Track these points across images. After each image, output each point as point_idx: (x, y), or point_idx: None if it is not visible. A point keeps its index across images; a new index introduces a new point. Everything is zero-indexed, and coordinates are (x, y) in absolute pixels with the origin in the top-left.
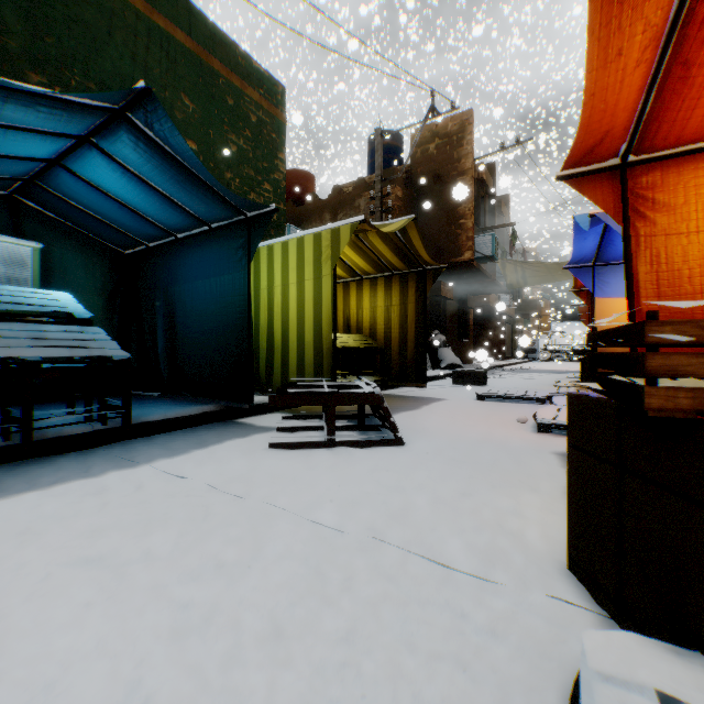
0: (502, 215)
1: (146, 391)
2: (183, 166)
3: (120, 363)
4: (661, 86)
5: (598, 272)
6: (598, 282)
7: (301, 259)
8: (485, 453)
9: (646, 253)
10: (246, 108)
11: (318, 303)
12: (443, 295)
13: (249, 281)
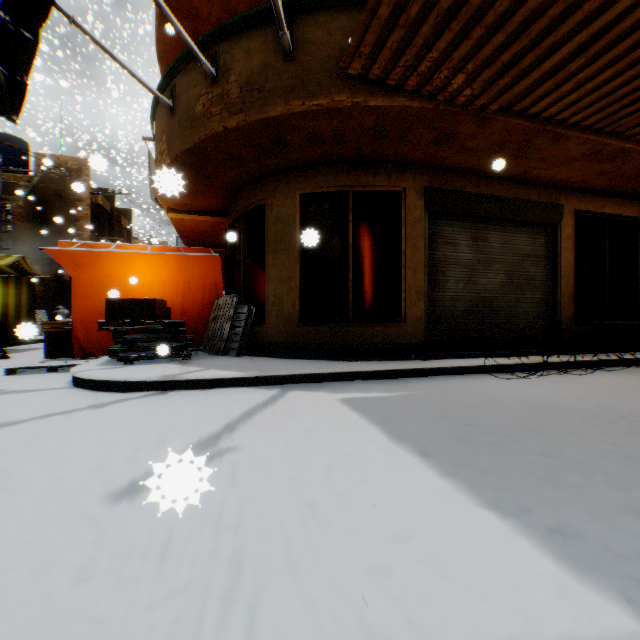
0: (123, 225)
1: None
2: None
3: None
4: None
5: None
6: None
7: None
8: None
9: None
10: None
11: None
12: (69, 279)
13: None
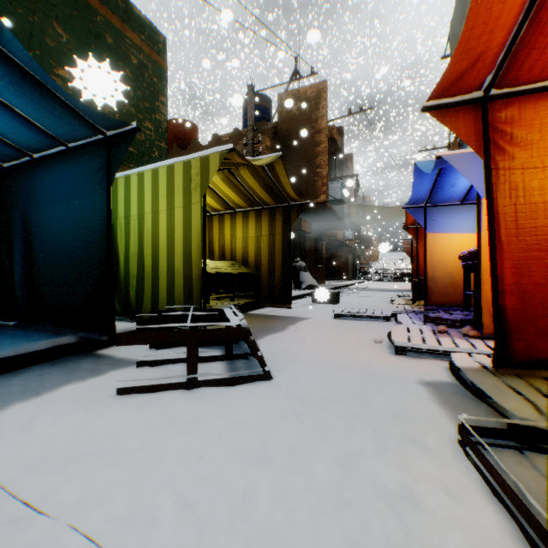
0: (347, 168)
1: (2, 319)
2: (14, 63)
3: None
4: (542, 2)
5: (429, 212)
6: (429, 220)
7: (171, 186)
8: (355, 387)
9: (505, 186)
10: (127, 49)
11: (188, 230)
12: (304, 229)
13: (108, 204)
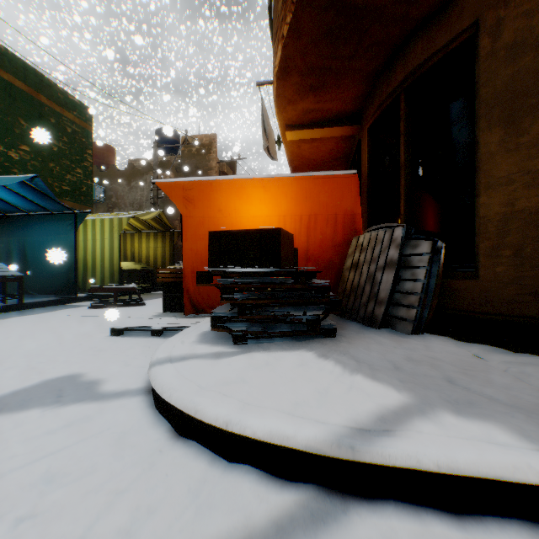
0: None
1: None
2: (45, 194)
3: (20, 277)
4: None
5: None
6: None
7: (104, 229)
8: None
9: None
10: (65, 123)
11: (112, 250)
12: None
13: (76, 240)
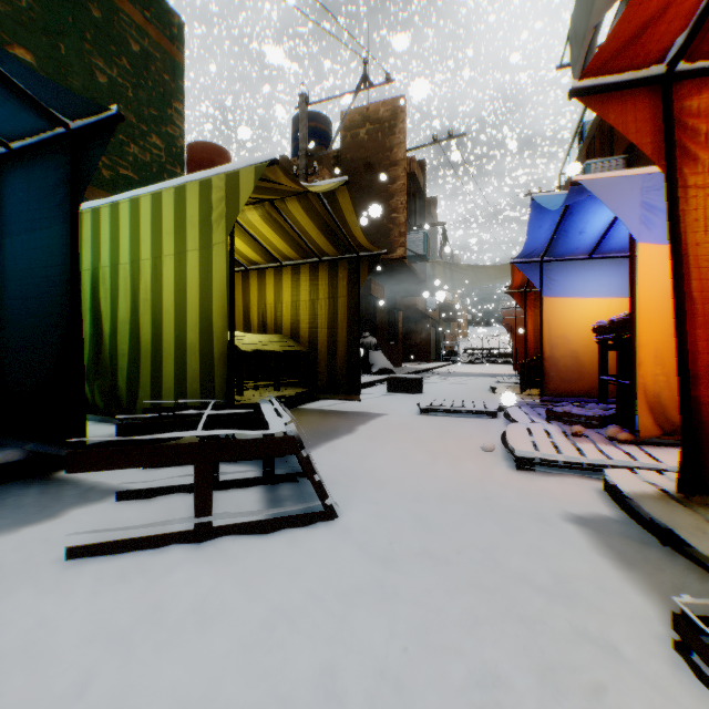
0: (431, 215)
1: None
2: None
3: None
4: None
5: (547, 268)
6: (547, 279)
7: (182, 218)
8: (471, 531)
9: (698, 213)
10: (124, 30)
11: (206, 284)
12: (374, 294)
13: (74, 239)
